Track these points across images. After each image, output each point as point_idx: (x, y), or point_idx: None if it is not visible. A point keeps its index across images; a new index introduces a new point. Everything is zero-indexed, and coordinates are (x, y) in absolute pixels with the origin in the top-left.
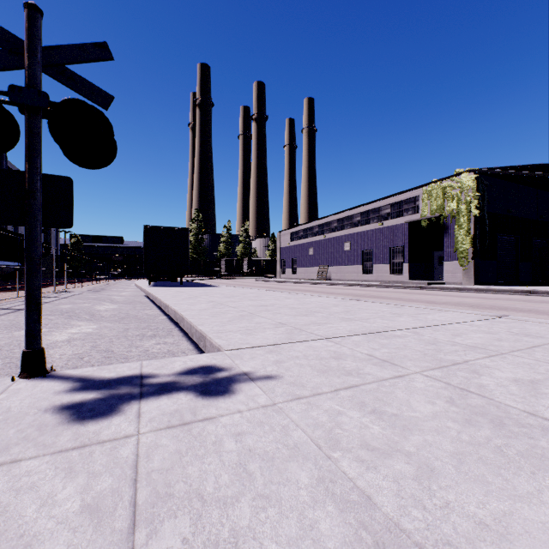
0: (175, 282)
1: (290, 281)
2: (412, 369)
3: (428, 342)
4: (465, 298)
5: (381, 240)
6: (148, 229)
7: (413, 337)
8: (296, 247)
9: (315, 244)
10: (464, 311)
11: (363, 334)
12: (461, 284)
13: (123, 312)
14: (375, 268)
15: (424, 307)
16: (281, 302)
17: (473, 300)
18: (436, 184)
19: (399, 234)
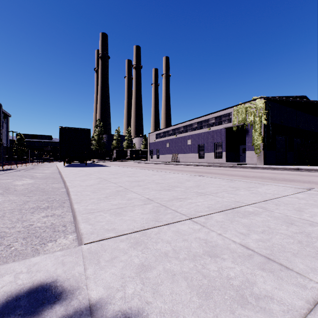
0: (83, 164)
1: (155, 163)
2: (314, 278)
3: (285, 221)
4: (263, 173)
5: (209, 138)
6: (62, 129)
7: (267, 214)
8: (159, 142)
9: (170, 141)
10: (280, 185)
11: (221, 211)
12: (256, 164)
13: (34, 186)
14: (205, 155)
15: (249, 181)
16: (150, 178)
17: (269, 175)
18: (241, 105)
19: (220, 135)
